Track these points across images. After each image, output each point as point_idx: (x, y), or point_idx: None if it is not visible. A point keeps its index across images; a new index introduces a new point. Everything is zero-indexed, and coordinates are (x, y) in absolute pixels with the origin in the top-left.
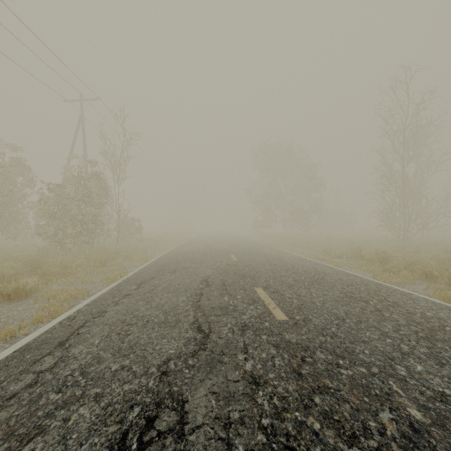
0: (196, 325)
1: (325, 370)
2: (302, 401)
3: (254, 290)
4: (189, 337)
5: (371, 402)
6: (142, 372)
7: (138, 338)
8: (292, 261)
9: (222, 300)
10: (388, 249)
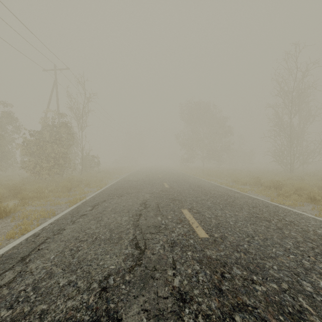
0: (134, 242)
1: (242, 286)
2: (224, 320)
3: (181, 211)
4: (128, 253)
5: (286, 320)
6: (85, 287)
7: (86, 254)
8: (210, 188)
9: (156, 220)
10: (280, 179)
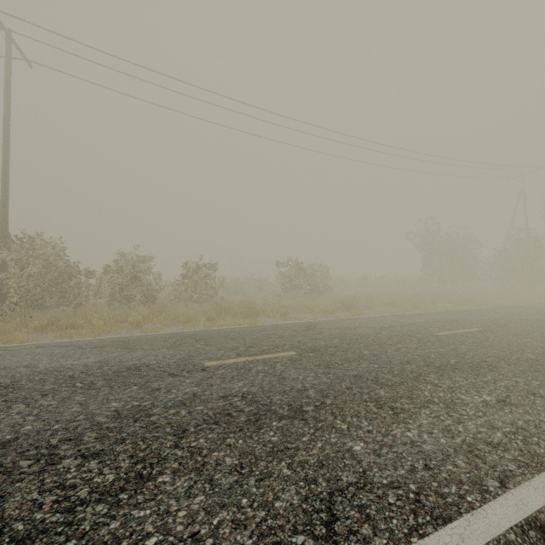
0: None
1: None
2: None
3: None
4: None
5: None
6: None
7: None
8: None
9: None
10: None
